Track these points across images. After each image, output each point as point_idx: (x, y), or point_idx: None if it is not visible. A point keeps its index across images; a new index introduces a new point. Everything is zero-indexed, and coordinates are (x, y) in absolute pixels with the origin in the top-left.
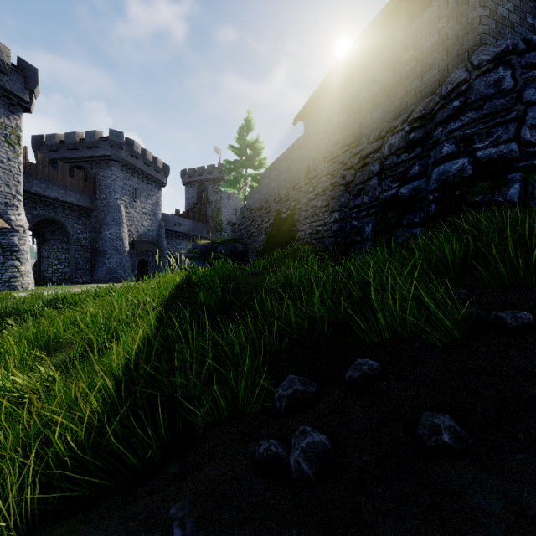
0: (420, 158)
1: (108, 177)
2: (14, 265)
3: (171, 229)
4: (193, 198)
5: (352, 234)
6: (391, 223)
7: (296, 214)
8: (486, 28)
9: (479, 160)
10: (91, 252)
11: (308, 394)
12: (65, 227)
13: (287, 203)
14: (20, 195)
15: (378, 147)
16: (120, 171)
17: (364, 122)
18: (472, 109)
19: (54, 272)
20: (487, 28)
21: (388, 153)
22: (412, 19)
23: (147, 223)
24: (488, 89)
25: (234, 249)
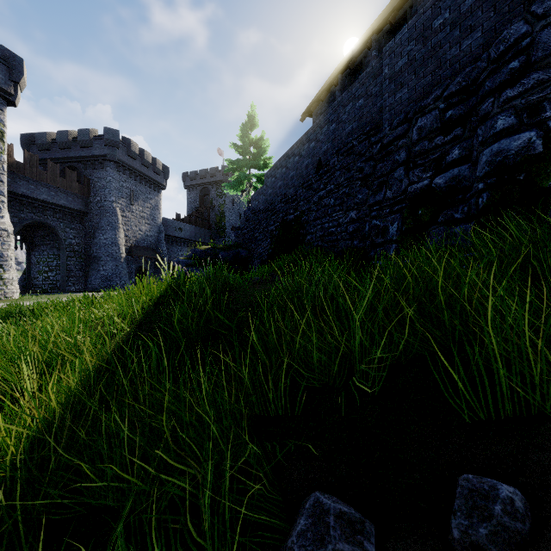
0: (460, 140)
1: (103, 178)
2: None
3: (171, 234)
4: (196, 203)
5: (372, 235)
6: (423, 220)
7: (304, 215)
8: None
9: None
10: (85, 258)
11: None
12: (56, 231)
13: (295, 203)
14: (3, 196)
15: (404, 132)
16: (115, 172)
17: (386, 105)
18: (539, 68)
19: (44, 280)
20: None
21: (417, 138)
22: None
23: (146, 227)
24: None
25: (237, 254)
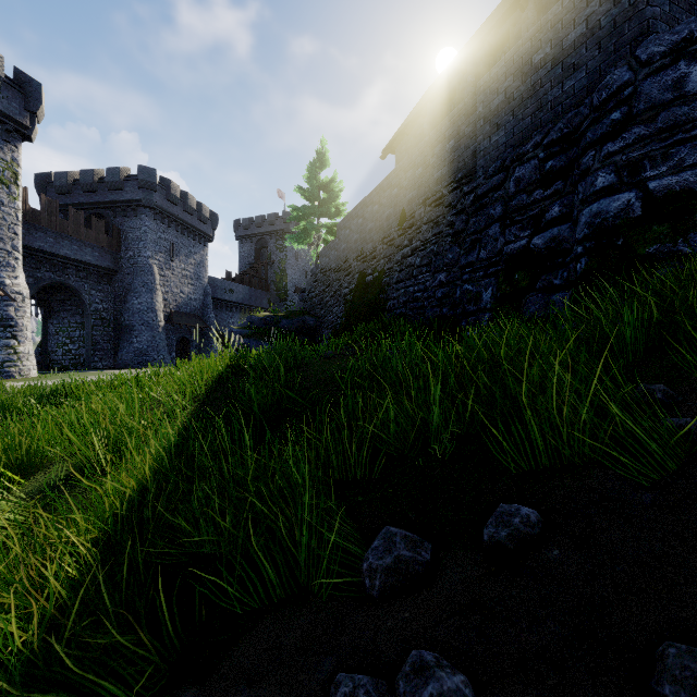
0: (560, 196)
1: (136, 228)
2: (9, 344)
3: (220, 297)
4: (250, 257)
5: (463, 302)
6: (520, 286)
7: (385, 277)
8: (656, 10)
9: (652, 194)
10: (114, 328)
11: (419, 564)
12: (80, 294)
13: (374, 261)
14: (18, 252)
15: (500, 183)
16: (152, 220)
17: (480, 149)
18: (640, 122)
19: (64, 354)
20: (657, 11)
21: (514, 190)
22: (542, 13)
23: (189, 289)
24: (664, 93)
25: (303, 323)
